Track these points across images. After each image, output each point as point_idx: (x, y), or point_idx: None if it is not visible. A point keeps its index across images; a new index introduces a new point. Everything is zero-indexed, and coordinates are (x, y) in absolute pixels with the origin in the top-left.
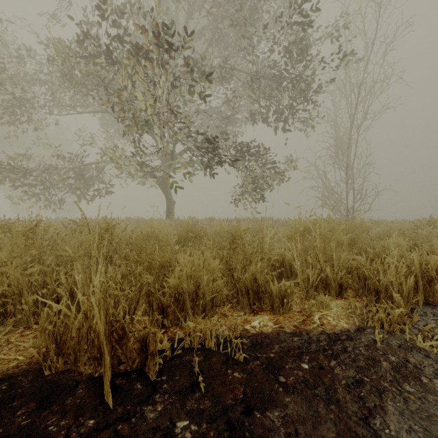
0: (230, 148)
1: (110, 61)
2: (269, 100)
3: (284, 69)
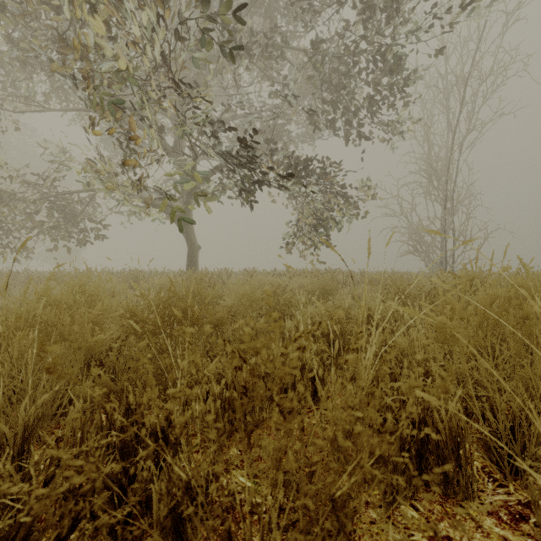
0: (278, 164)
1: (71, 3)
2: (338, 93)
3: (362, 36)
